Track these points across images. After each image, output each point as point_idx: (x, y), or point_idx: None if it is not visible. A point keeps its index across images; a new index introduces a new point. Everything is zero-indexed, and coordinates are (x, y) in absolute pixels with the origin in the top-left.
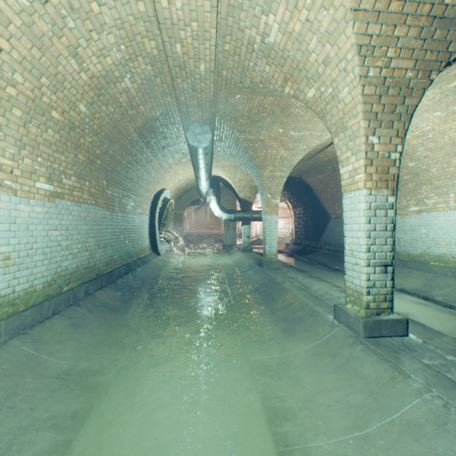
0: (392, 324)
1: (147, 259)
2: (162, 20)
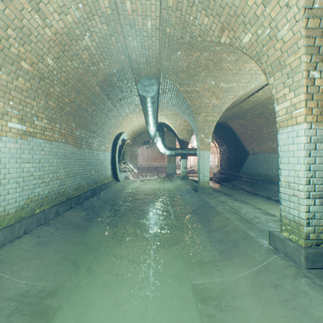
0: None
1: (109, 185)
2: None
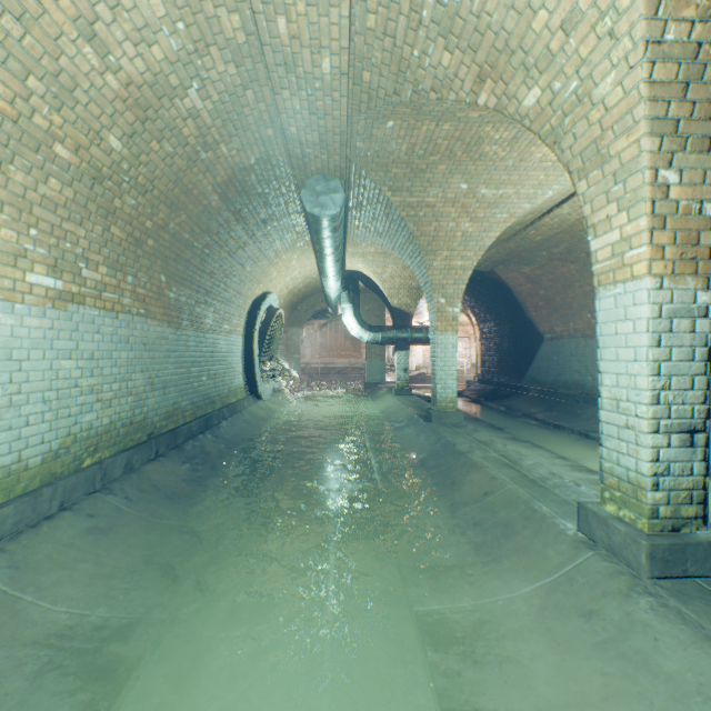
0: (709, 552)
1: (239, 407)
2: None
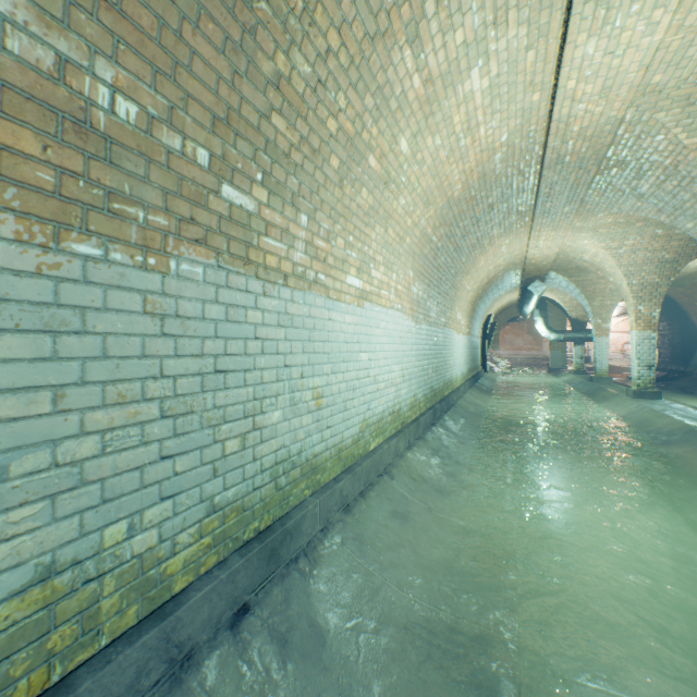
0: (651, 393)
1: (481, 374)
2: (527, 258)
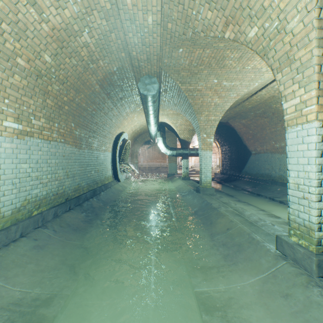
0: None
1: (109, 185)
2: None
